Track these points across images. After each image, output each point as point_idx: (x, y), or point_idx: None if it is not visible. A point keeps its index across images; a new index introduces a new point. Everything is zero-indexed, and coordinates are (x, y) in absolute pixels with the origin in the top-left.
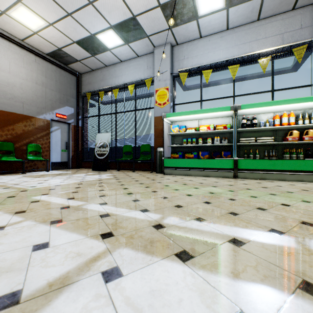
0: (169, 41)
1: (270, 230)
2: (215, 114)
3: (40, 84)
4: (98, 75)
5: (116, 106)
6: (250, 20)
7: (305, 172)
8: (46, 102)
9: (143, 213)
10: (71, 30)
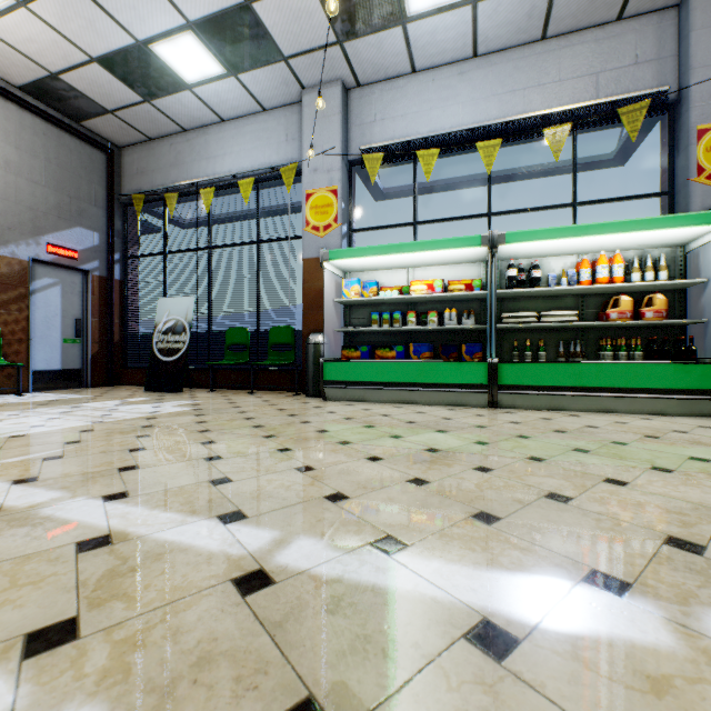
0: (339, 76)
1: (590, 575)
2: (446, 254)
3: (0, 165)
4: (164, 151)
5: (209, 231)
6: (526, 38)
7: (647, 393)
8: (18, 215)
9: (223, 530)
10: (81, 25)
